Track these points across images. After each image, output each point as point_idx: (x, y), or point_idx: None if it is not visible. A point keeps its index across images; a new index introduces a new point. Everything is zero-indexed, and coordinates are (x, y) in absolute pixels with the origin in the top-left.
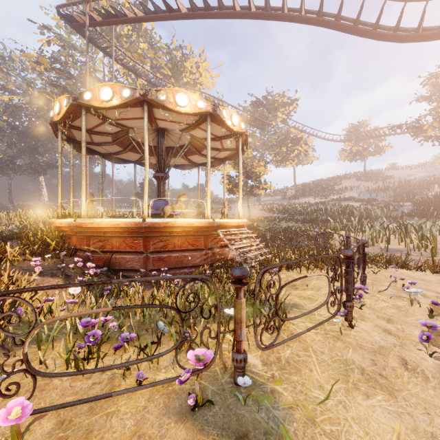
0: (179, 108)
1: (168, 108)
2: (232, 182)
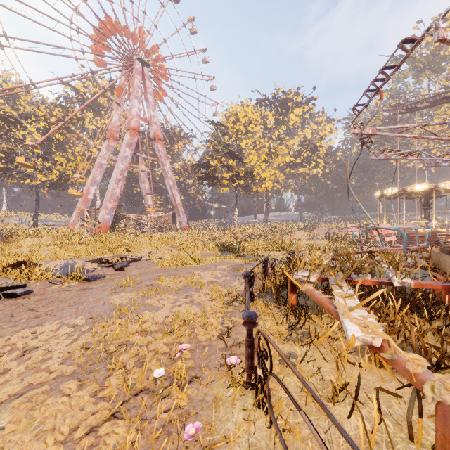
0: (416, 191)
1: (412, 191)
2: None
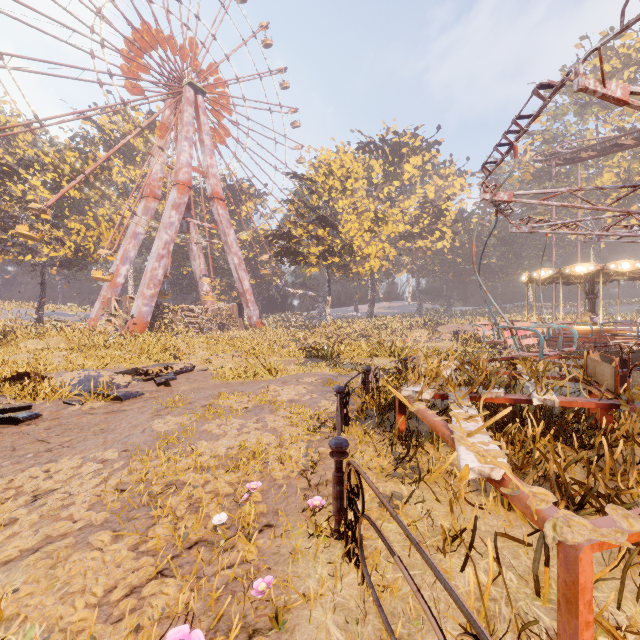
0: (577, 273)
1: (571, 274)
2: None
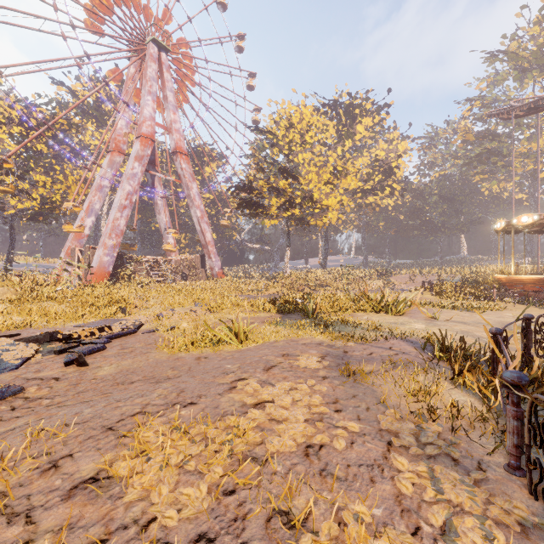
0: None
1: None
2: None
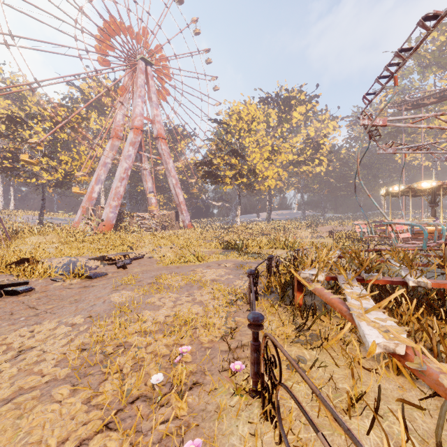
0: (423, 188)
1: (418, 189)
2: None
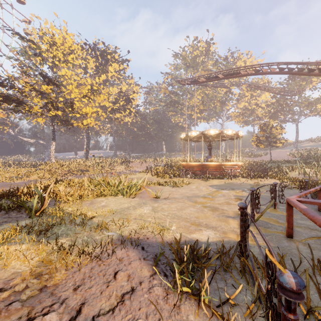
0: (210, 134)
1: (208, 134)
2: (257, 140)
